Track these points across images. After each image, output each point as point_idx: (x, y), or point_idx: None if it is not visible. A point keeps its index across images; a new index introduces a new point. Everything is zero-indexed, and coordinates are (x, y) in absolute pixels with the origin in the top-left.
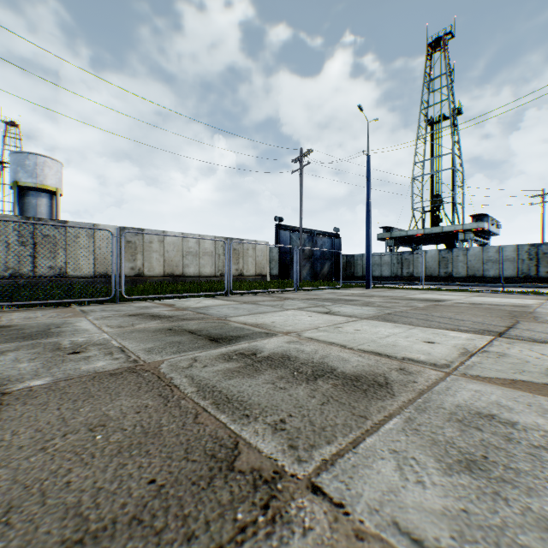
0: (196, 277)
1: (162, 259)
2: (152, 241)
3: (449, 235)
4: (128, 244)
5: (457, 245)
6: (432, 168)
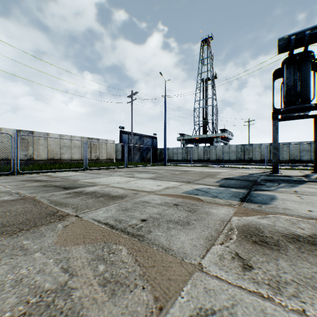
0: (69, 160)
1: (46, 149)
2: (40, 139)
3: (210, 138)
4: (23, 140)
5: (214, 144)
6: (203, 104)
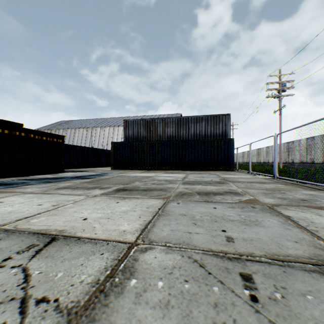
0: None
1: None
2: None
3: None
4: None
5: None
6: None
